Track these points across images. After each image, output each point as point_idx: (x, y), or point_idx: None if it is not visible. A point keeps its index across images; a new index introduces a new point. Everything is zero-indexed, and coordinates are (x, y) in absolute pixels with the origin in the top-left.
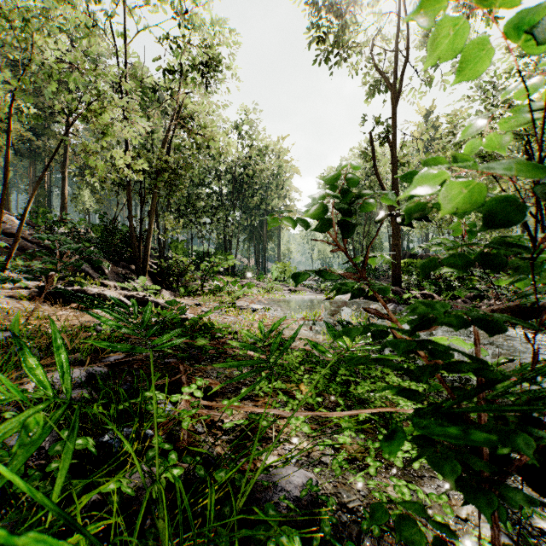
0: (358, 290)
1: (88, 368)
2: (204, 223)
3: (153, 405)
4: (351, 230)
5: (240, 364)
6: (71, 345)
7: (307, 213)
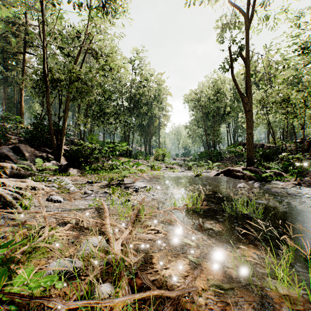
0: None
1: None
2: (110, 123)
3: None
4: None
5: None
6: None
7: None
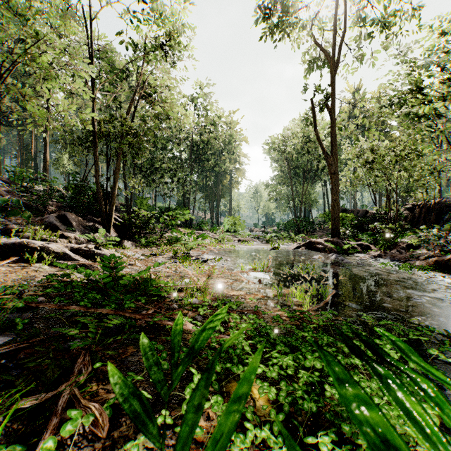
0: None
1: None
2: (165, 183)
3: None
4: None
5: None
6: None
7: None
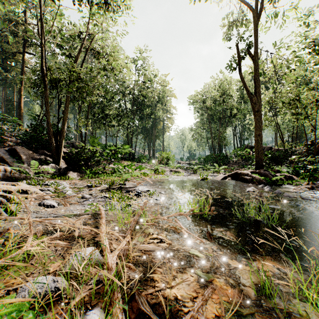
0: None
1: None
2: (113, 126)
3: None
4: None
5: None
6: None
7: None
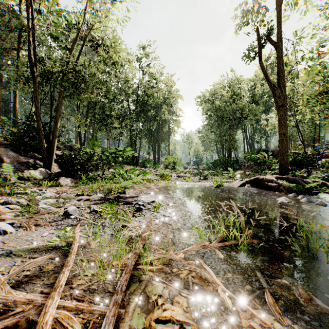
0: None
1: None
2: (115, 128)
3: None
4: None
5: None
6: None
7: None
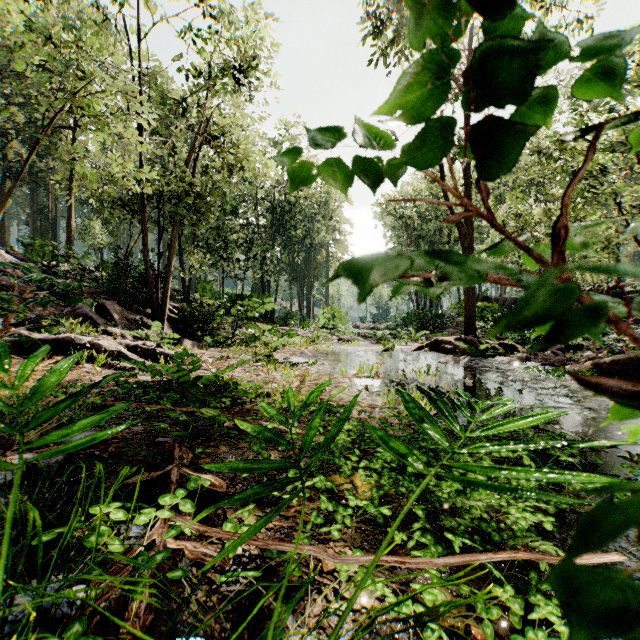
0: (576, 315)
1: (28, 457)
2: (237, 260)
3: (99, 535)
4: (503, 158)
5: (248, 467)
6: (23, 417)
7: (384, 108)
